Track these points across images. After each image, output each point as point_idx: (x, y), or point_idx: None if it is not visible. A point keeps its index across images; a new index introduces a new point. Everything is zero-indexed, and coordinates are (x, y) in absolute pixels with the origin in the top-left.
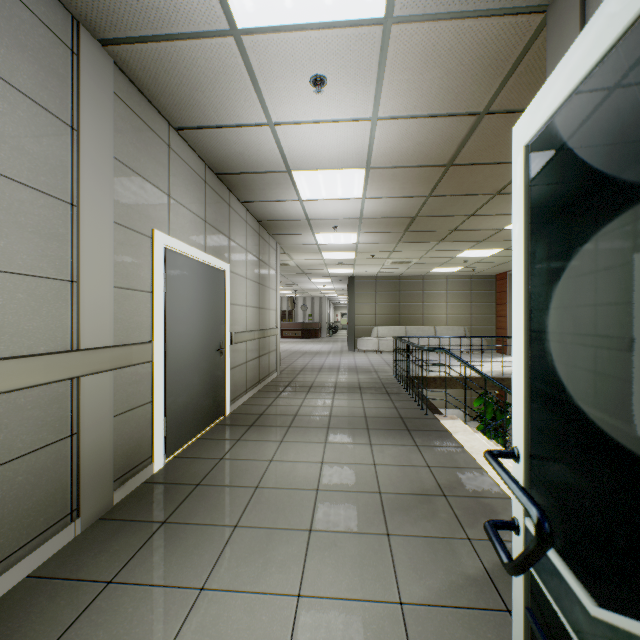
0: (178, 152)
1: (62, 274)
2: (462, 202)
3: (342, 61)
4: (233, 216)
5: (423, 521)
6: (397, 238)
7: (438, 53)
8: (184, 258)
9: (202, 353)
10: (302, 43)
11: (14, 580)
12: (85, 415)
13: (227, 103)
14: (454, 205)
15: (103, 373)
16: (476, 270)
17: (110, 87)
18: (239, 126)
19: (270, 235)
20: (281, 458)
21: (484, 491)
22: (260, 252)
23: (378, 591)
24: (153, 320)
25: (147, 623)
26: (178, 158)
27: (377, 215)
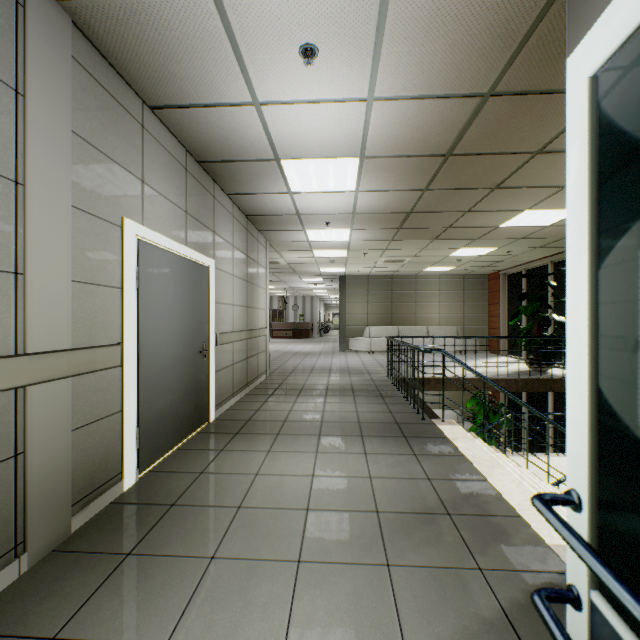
0: (154, 134)
1: (2, 264)
2: (459, 197)
3: (335, 27)
4: (218, 209)
5: (427, 547)
6: (391, 235)
7: (443, 19)
8: (161, 251)
9: (182, 355)
10: (290, 2)
11: None
12: (34, 431)
13: (207, 77)
14: (451, 200)
15: (58, 381)
16: (469, 269)
17: (67, 50)
18: (221, 105)
19: (259, 231)
20: (268, 471)
21: (491, 508)
22: (248, 248)
23: None
24: (123, 319)
25: None
26: (154, 140)
27: (371, 210)
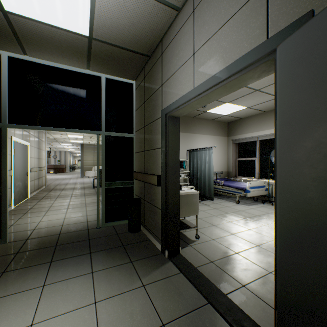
0: None
1: None
2: None
3: None
4: None
5: (94, 204)
6: None
7: None
8: (18, 143)
9: (22, 174)
10: None
11: None
12: None
13: None
14: None
15: None
16: None
17: None
18: None
19: None
20: (56, 202)
21: None
22: (39, 135)
23: (82, 210)
24: (12, 163)
25: (35, 219)
26: None
27: None
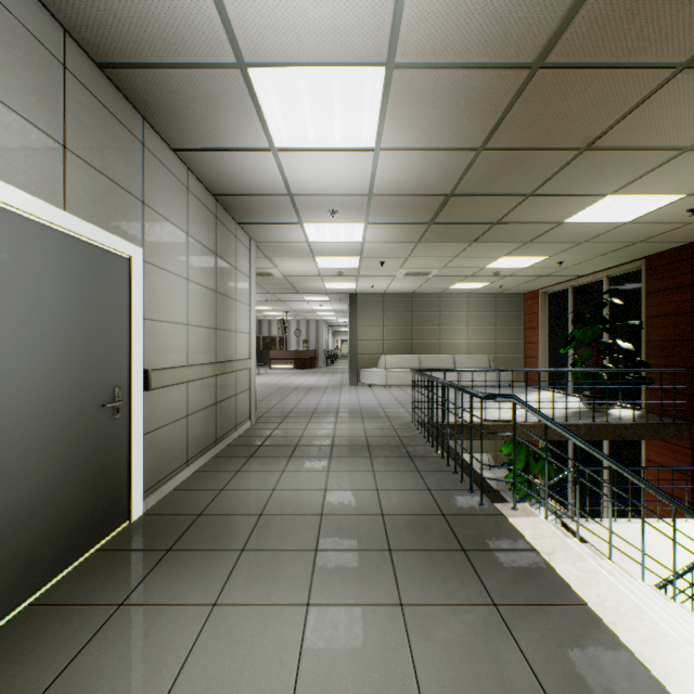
0: None
1: None
2: (527, 166)
3: None
4: (154, 167)
5: None
6: (418, 234)
7: None
8: None
9: (50, 417)
10: None
11: None
12: None
13: None
14: (513, 172)
15: None
16: (504, 287)
17: None
18: None
19: (238, 224)
20: (194, 684)
21: None
22: (218, 244)
23: None
24: None
25: None
26: None
27: (395, 189)
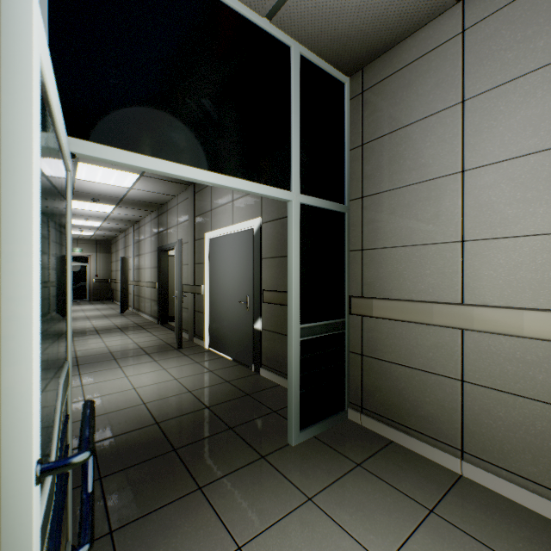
0: None
1: None
2: None
3: None
4: None
5: None
6: None
7: None
8: None
9: None
10: None
11: (550, 513)
12: None
13: None
14: None
15: None
16: None
17: None
18: None
19: None
20: None
21: None
22: None
23: None
24: None
25: None
26: None
27: None
